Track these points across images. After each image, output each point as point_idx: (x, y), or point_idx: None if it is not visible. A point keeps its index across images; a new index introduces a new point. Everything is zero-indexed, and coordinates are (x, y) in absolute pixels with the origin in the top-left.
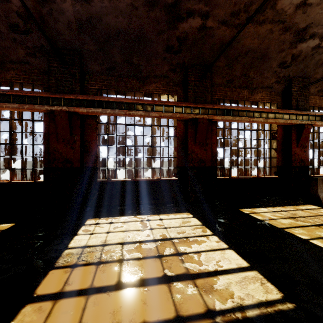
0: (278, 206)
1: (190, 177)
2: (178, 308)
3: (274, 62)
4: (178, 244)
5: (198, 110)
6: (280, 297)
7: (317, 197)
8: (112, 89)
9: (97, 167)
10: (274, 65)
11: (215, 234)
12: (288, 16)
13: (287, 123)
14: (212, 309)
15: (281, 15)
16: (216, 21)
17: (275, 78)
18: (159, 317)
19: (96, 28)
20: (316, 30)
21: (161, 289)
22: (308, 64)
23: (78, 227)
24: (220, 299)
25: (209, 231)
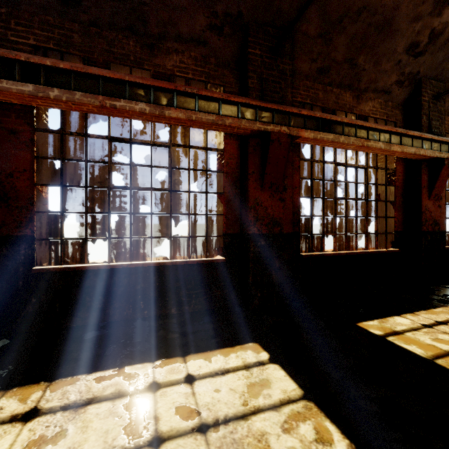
0: (420, 310)
1: (251, 257)
2: None
3: (400, 42)
4: None
5: (270, 115)
6: None
7: None
8: (74, 51)
9: (34, 237)
10: (399, 47)
11: None
12: None
13: (420, 155)
14: None
15: None
16: None
17: (396, 76)
18: None
19: None
20: None
21: None
22: None
23: None
24: None
25: (338, 433)
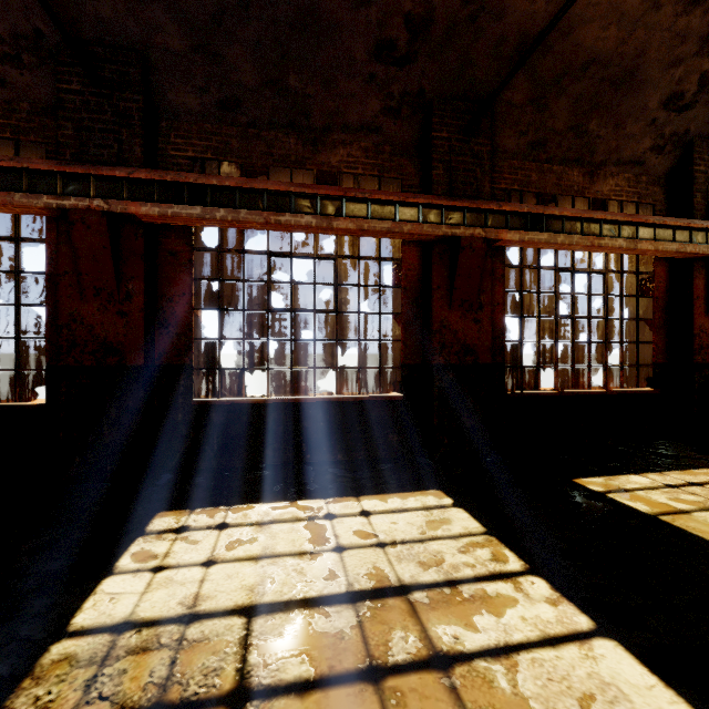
0: (673, 470)
1: (436, 393)
2: None
3: (653, 95)
4: (431, 613)
5: (460, 215)
6: None
7: None
8: (232, 158)
9: (192, 367)
10: (652, 102)
11: (536, 569)
12: None
13: (686, 252)
14: None
15: None
16: None
17: (651, 140)
18: None
19: None
20: None
21: None
22: None
23: (124, 544)
24: None
25: (514, 557)
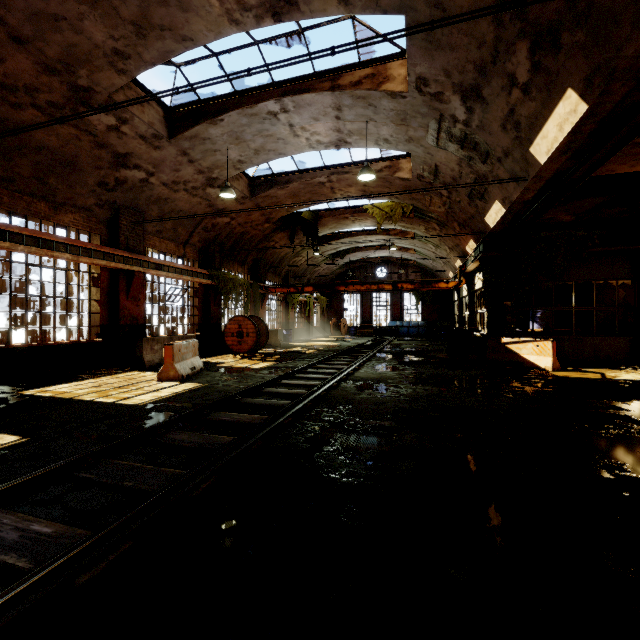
0: (91, 379)
1: None
2: None
3: (90, 178)
4: None
5: None
6: (17, 439)
7: (142, 360)
8: None
9: None
10: (91, 181)
11: None
12: (101, 133)
13: (112, 266)
14: None
15: (89, 126)
16: None
17: (95, 200)
18: None
19: None
20: (140, 162)
21: None
22: (139, 197)
23: None
24: None
25: None
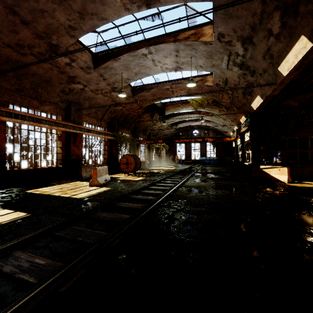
0: (57, 185)
1: None
2: None
3: (57, 88)
4: None
5: None
6: (25, 214)
7: (81, 176)
8: None
9: None
10: (57, 90)
11: None
12: (62, 66)
13: (67, 131)
14: None
15: (57, 63)
16: (1, 42)
17: (59, 99)
18: None
19: None
20: (80, 80)
21: None
22: (80, 97)
23: None
24: None
25: None
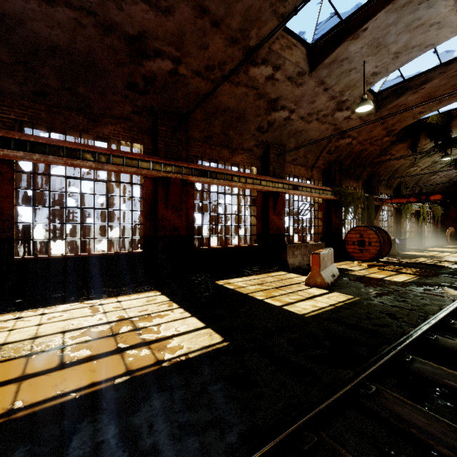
0: (254, 275)
1: (160, 249)
2: (129, 366)
3: (252, 125)
4: (138, 321)
5: (170, 167)
6: (220, 340)
7: (286, 263)
8: (41, 123)
9: (14, 239)
10: (252, 128)
11: (182, 307)
12: (261, 85)
13: (265, 190)
14: (162, 359)
15: (254, 82)
16: (189, 70)
17: (254, 142)
18: (109, 376)
19: (14, 32)
20: (285, 103)
21: (113, 358)
22: (282, 133)
23: None
24: (171, 352)
25: (176, 305)
